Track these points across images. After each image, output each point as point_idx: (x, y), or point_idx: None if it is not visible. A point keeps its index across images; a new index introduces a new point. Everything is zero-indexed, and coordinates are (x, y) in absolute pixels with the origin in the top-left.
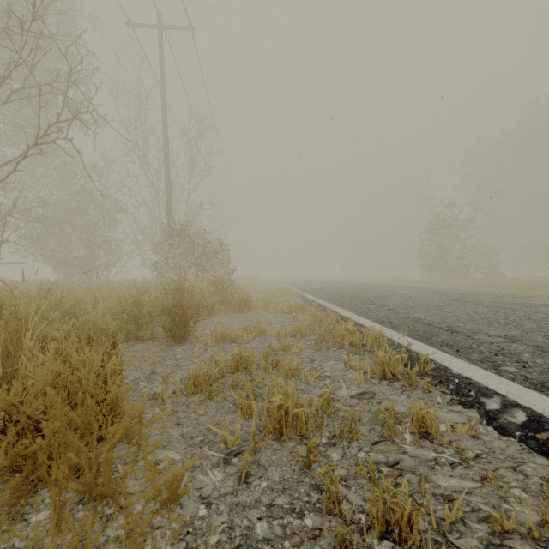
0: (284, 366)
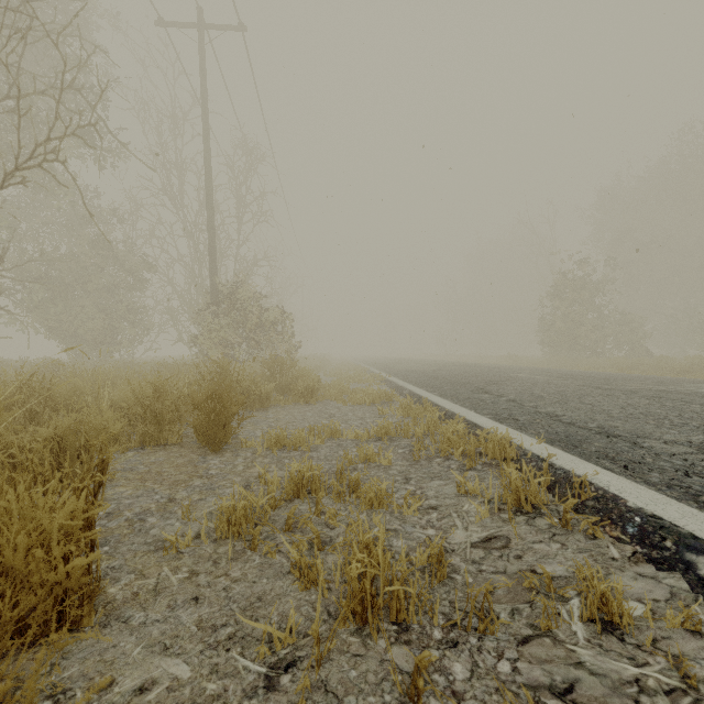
0: (367, 491)
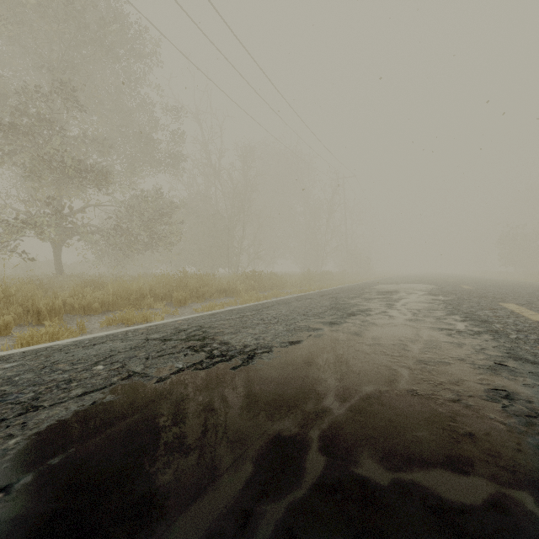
0: None
